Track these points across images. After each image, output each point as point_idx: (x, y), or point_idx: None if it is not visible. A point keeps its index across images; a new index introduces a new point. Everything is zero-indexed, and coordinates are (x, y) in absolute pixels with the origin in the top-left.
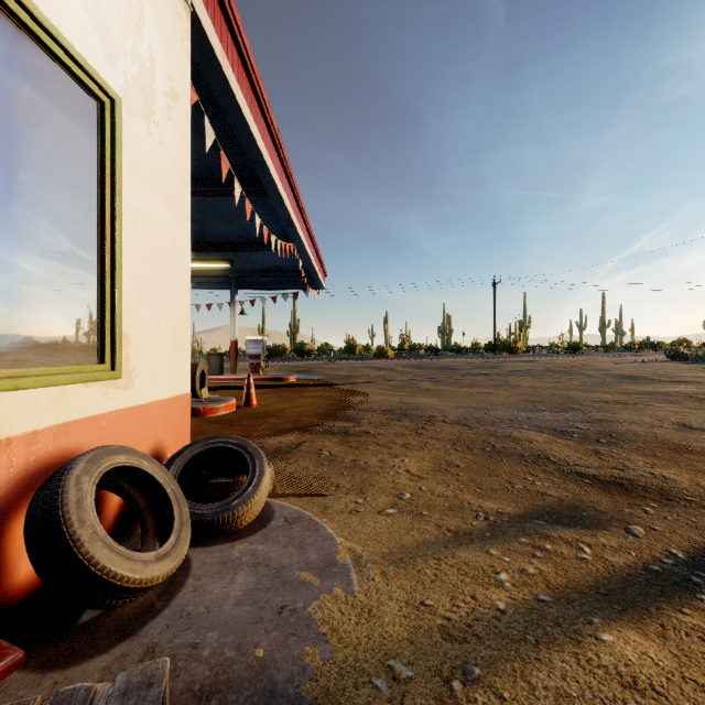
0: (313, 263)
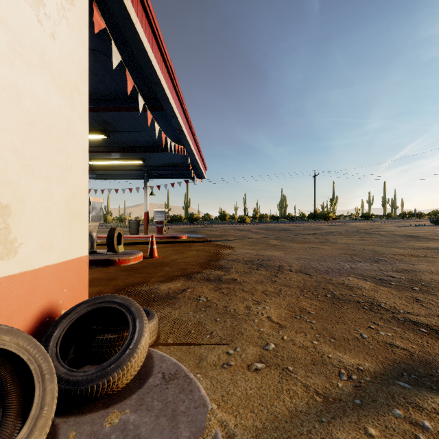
0: (197, 160)
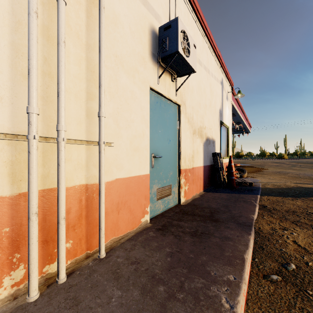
0: (247, 127)
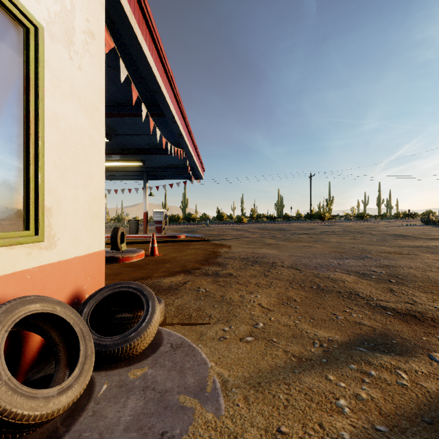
0: (195, 162)
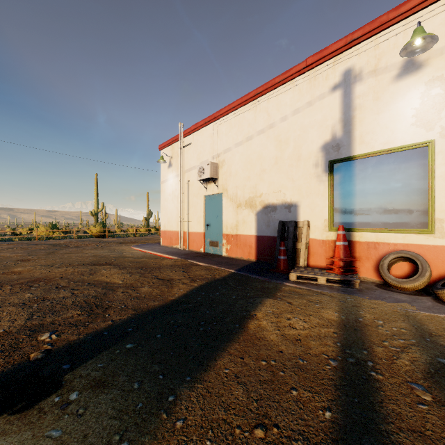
0: None
